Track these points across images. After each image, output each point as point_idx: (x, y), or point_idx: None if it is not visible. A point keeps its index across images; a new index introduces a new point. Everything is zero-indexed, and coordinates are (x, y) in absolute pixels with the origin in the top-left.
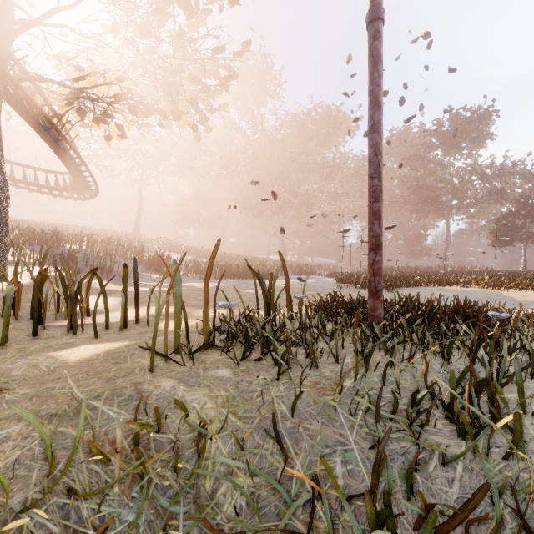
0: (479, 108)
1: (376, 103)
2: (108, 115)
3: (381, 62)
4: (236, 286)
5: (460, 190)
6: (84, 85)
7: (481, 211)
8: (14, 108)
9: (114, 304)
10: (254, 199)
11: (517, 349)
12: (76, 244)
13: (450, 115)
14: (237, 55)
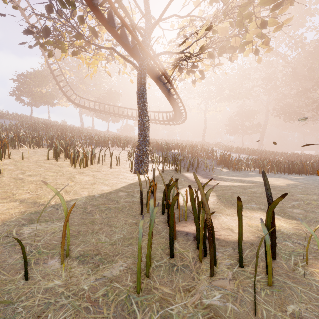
0: None
1: None
2: (195, 66)
3: None
4: (317, 187)
5: None
6: (181, 55)
7: None
8: (151, 77)
9: (213, 202)
10: (292, 106)
11: None
12: (175, 149)
13: None
14: None
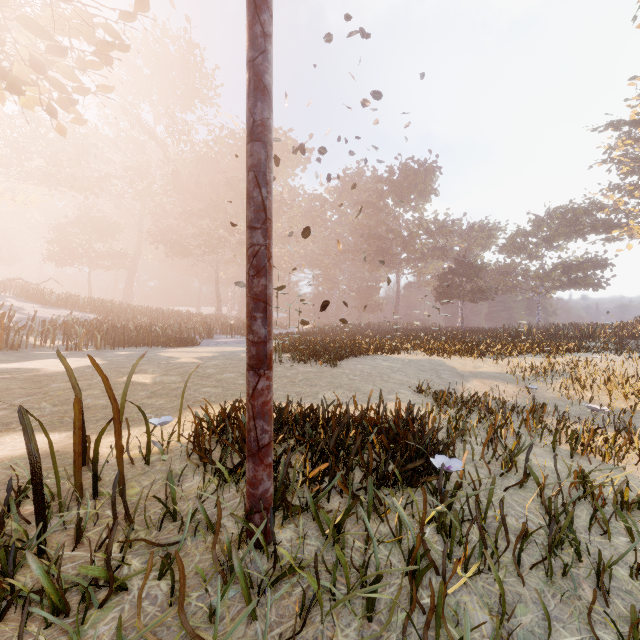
0: (425, 162)
1: (259, 84)
2: None
3: (269, 9)
4: (117, 366)
5: (409, 243)
6: None
7: (427, 266)
8: None
9: None
10: (176, 233)
11: (479, 572)
12: None
13: (400, 164)
14: (126, 16)
